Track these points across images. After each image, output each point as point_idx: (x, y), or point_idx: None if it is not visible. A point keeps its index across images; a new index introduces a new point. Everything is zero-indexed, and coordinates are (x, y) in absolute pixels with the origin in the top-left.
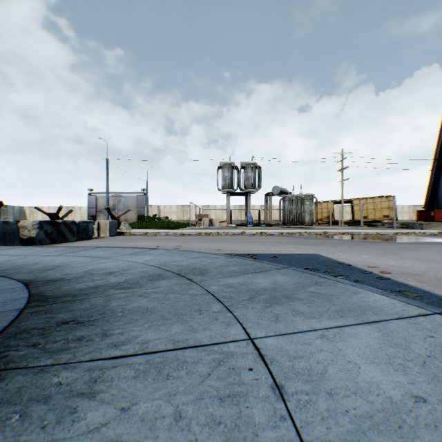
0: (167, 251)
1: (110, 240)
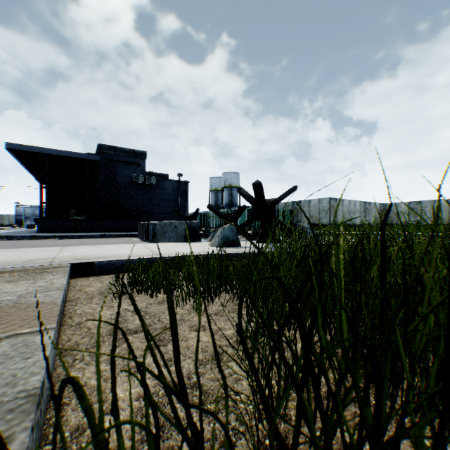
0: (27, 235)
1: (116, 242)
